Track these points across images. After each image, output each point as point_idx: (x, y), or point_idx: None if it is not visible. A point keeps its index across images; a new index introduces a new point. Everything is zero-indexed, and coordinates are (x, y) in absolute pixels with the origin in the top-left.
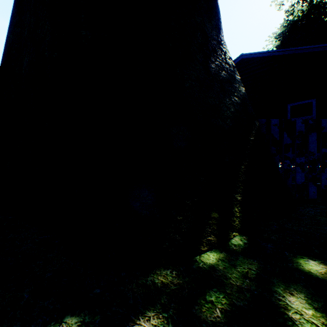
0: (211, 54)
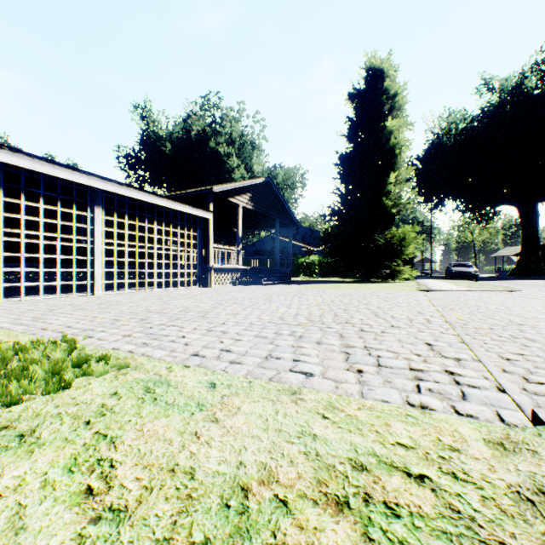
0: (540, 266)
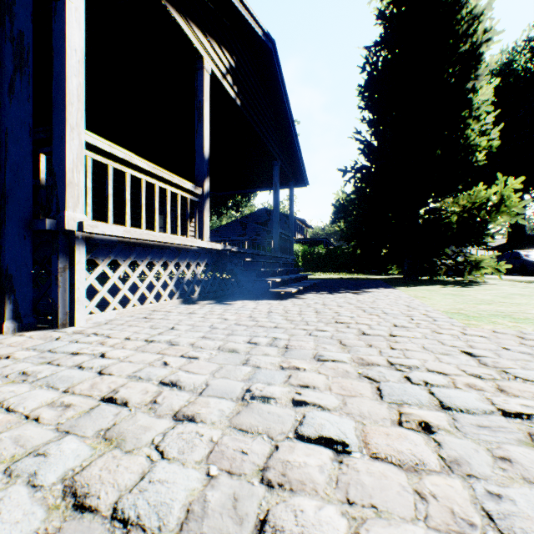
0: None
